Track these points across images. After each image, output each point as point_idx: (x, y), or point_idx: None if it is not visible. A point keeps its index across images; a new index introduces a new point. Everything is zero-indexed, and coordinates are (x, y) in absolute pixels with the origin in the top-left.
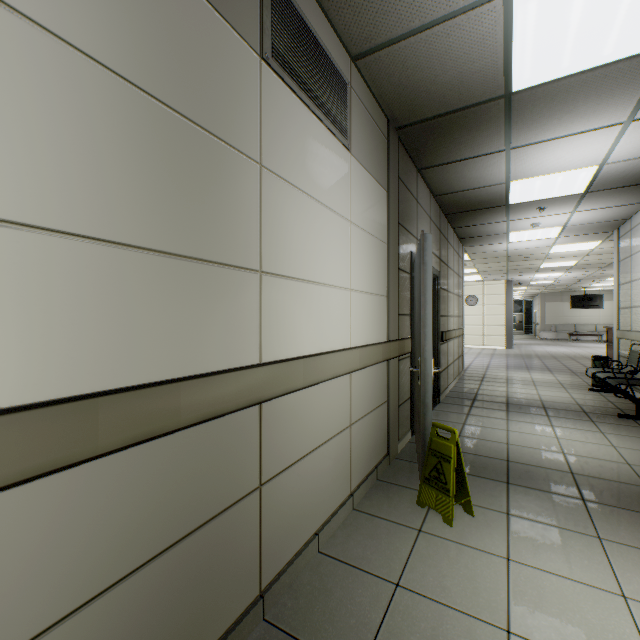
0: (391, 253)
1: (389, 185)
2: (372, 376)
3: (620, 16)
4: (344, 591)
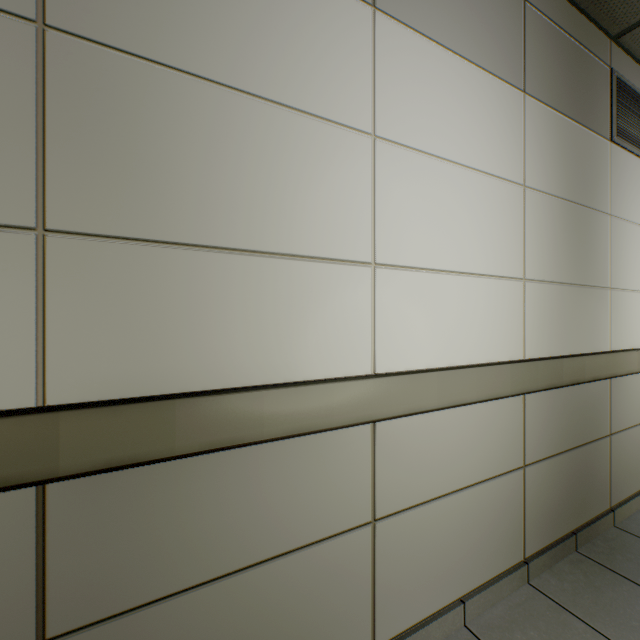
0: None
1: None
2: None
3: None
4: None
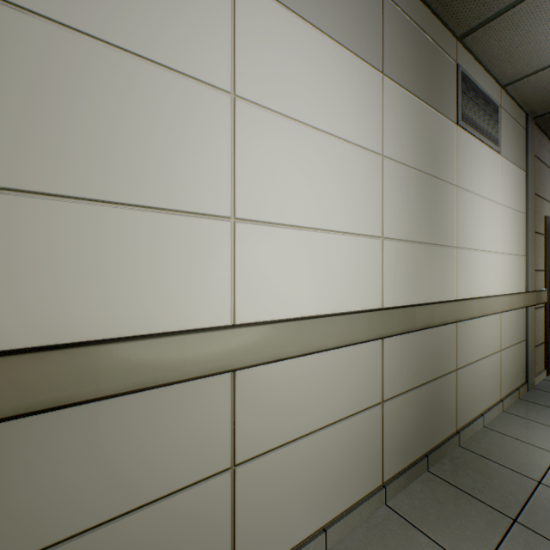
0: (529, 220)
1: (527, 166)
2: (514, 318)
3: None
4: (512, 447)
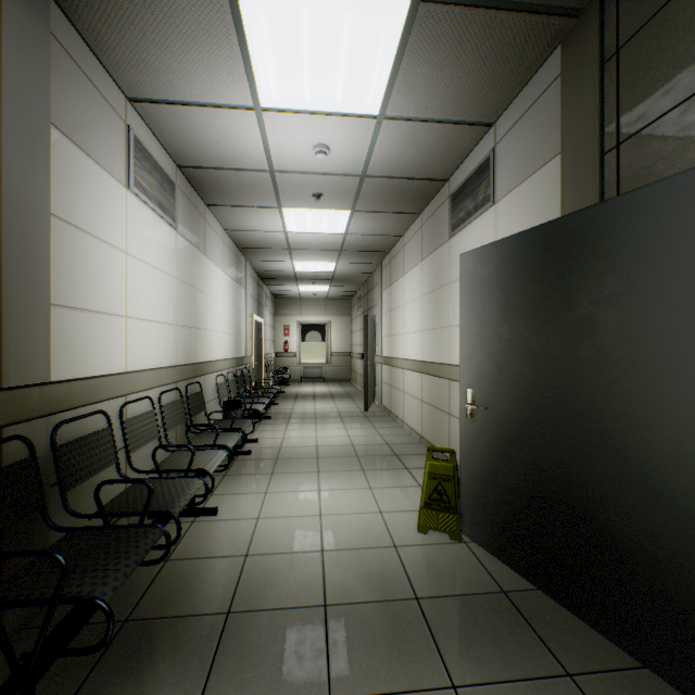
0: None
1: (560, 140)
2: None
3: (306, 58)
4: None
